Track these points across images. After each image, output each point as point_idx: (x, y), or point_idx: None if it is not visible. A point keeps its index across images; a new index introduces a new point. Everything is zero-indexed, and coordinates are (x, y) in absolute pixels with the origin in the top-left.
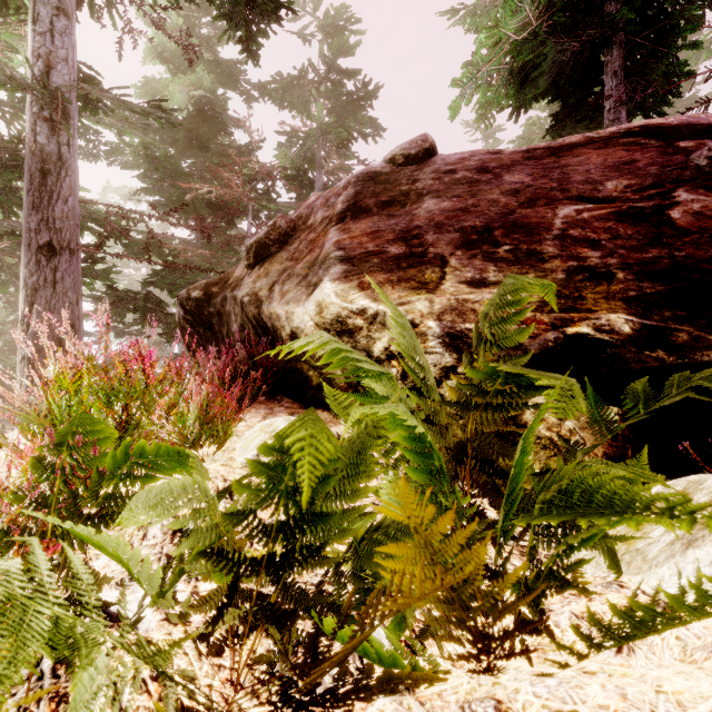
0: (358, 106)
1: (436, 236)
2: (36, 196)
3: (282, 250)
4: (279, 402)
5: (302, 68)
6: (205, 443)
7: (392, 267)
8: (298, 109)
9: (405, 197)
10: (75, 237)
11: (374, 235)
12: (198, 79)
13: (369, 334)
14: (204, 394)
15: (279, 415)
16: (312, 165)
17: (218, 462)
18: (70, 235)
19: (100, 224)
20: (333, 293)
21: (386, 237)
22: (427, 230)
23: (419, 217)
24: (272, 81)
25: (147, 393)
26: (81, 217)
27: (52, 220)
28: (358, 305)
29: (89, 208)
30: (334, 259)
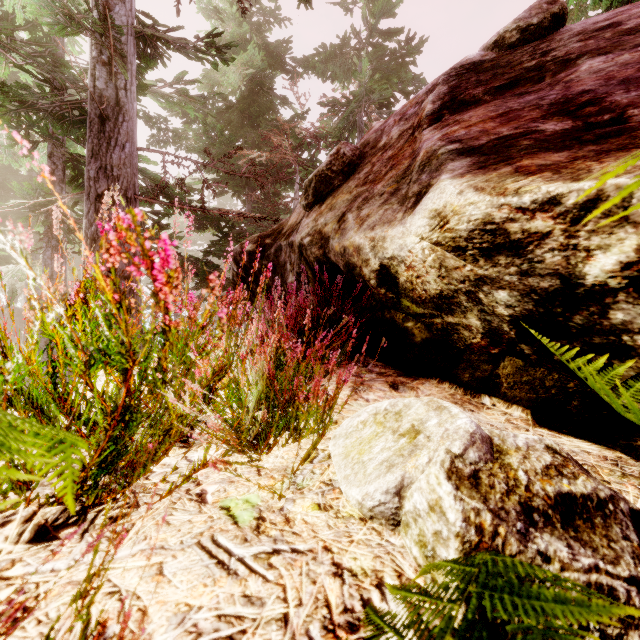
0: (401, 64)
1: (633, 93)
2: (95, 143)
3: (347, 181)
4: (364, 365)
5: (344, 35)
6: (275, 441)
7: (565, 143)
8: (340, 78)
9: (537, 71)
10: (132, 186)
11: (504, 117)
12: (249, 58)
13: (572, 241)
14: (269, 351)
15: (375, 386)
16: (352, 132)
17: (307, 495)
18: (127, 183)
19: (167, 196)
20: (468, 188)
21: (527, 116)
22: (609, 91)
23: (582, 81)
24: (315, 54)
25: (166, 346)
26: (151, 191)
27: (110, 168)
28: (537, 193)
29: (157, 180)
30: (447, 154)
